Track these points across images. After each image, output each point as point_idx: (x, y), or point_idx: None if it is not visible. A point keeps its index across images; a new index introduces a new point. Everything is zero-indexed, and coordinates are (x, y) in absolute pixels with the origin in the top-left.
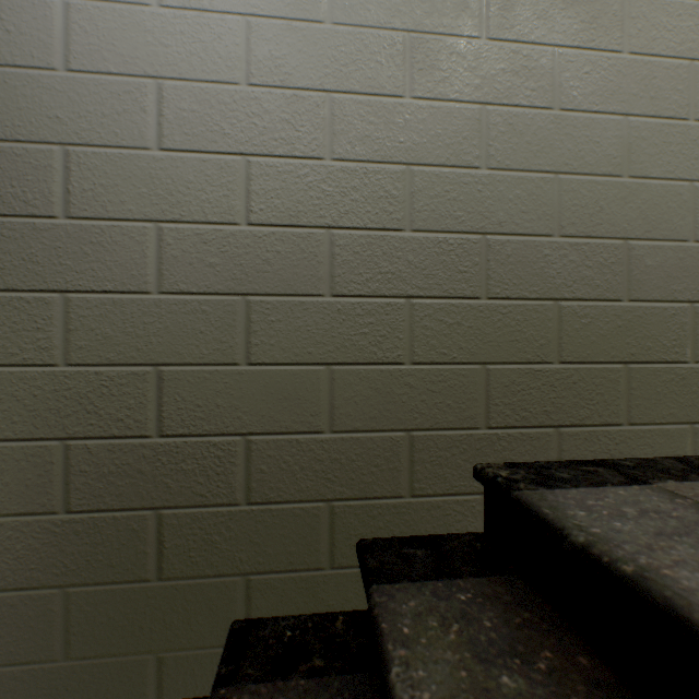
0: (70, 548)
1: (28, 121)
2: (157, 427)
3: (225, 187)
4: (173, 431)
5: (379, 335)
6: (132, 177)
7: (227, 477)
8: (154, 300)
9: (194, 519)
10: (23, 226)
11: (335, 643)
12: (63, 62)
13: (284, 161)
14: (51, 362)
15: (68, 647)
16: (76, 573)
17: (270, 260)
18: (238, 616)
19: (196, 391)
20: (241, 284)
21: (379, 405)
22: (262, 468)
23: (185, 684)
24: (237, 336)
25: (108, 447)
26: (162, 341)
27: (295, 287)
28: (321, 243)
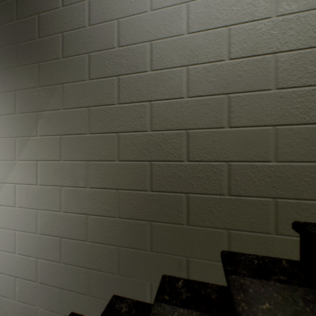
0: (152, 206)
1: (137, 35)
2: (186, 157)
3: (217, 44)
4: (193, 159)
5: (307, 108)
6: (176, 48)
7: (218, 182)
8: (185, 101)
9: (203, 199)
10: (136, 77)
11: (288, 271)
12: (150, 8)
13: (248, 24)
14: (145, 130)
15: (151, 246)
16: (154, 216)
17: (240, 75)
18: (224, 249)
19: (203, 141)
20: (225, 89)
21: (307, 147)
22: (236, 178)
23: (198, 274)
24: (223, 114)
25: (166, 165)
26: (188, 119)
27: (254, 87)
28: (269, 62)
